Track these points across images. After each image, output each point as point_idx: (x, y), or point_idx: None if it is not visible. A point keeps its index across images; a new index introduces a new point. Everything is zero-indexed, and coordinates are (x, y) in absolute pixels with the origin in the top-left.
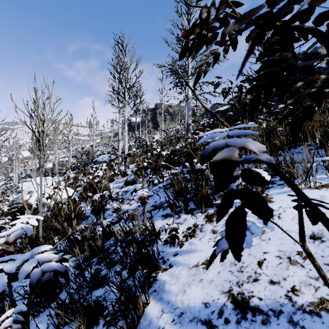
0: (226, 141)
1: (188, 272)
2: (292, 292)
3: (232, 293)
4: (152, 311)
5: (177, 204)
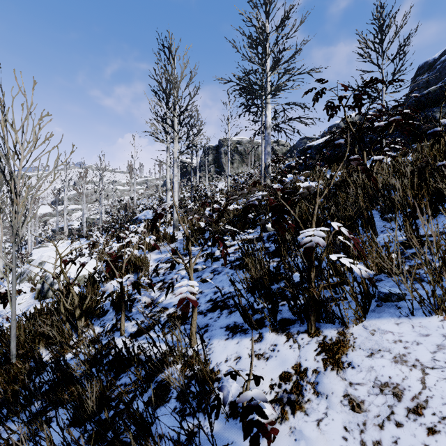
0: None
1: None
2: None
3: None
4: None
5: (255, 305)
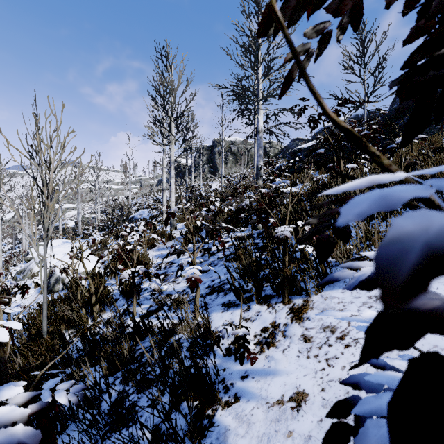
0: None
1: (266, 414)
2: None
3: None
4: None
5: (245, 287)
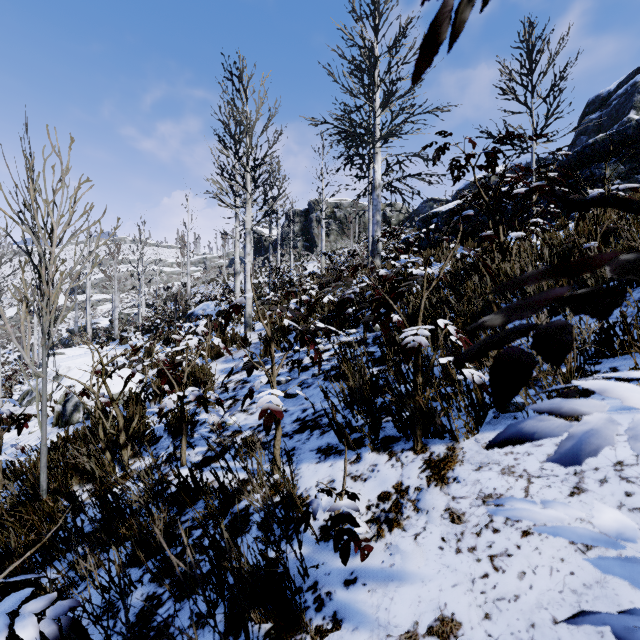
0: None
1: None
2: None
3: None
4: None
5: (354, 422)
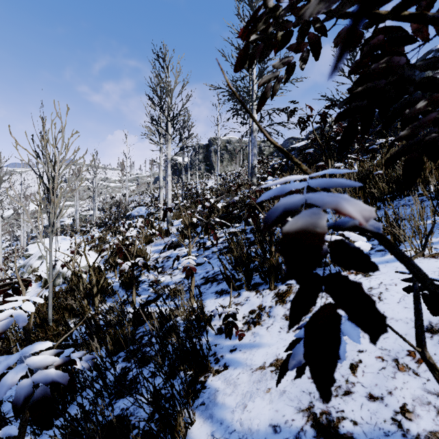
0: (305, 198)
1: (250, 377)
2: (402, 414)
3: (313, 411)
4: (199, 435)
5: (237, 276)
